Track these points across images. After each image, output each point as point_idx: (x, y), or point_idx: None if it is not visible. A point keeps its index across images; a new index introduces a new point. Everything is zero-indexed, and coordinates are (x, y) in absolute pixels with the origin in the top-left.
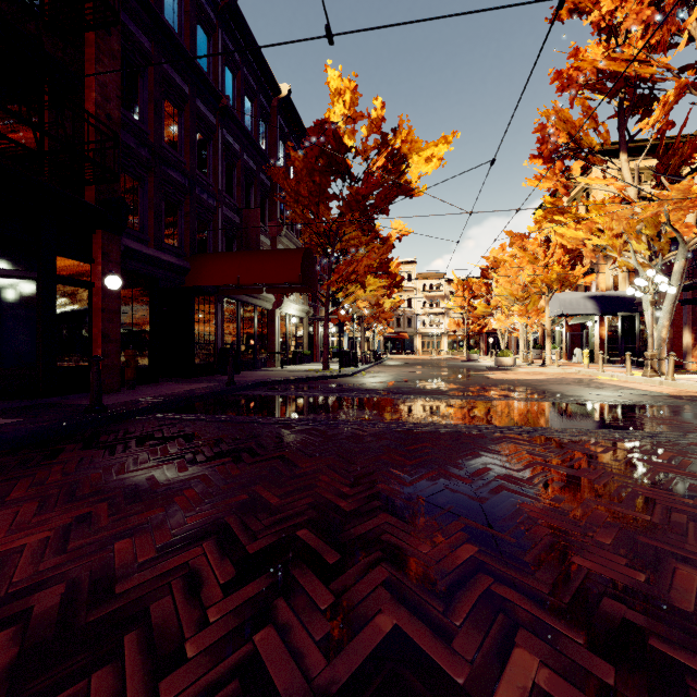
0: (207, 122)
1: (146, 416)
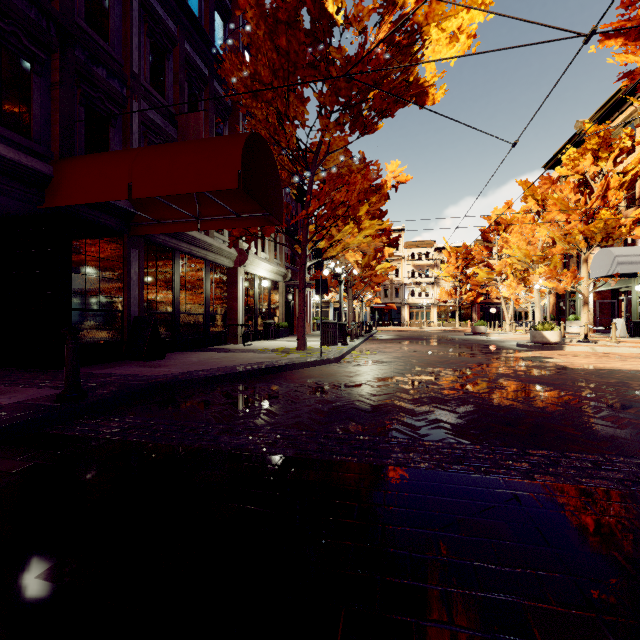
0: None
1: None
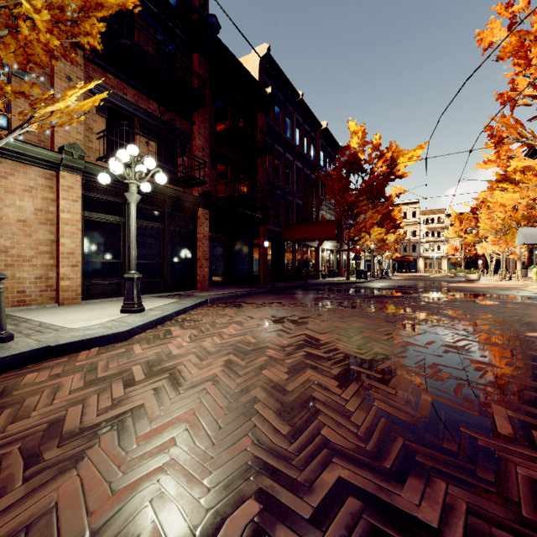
0: (289, 161)
1: (286, 291)
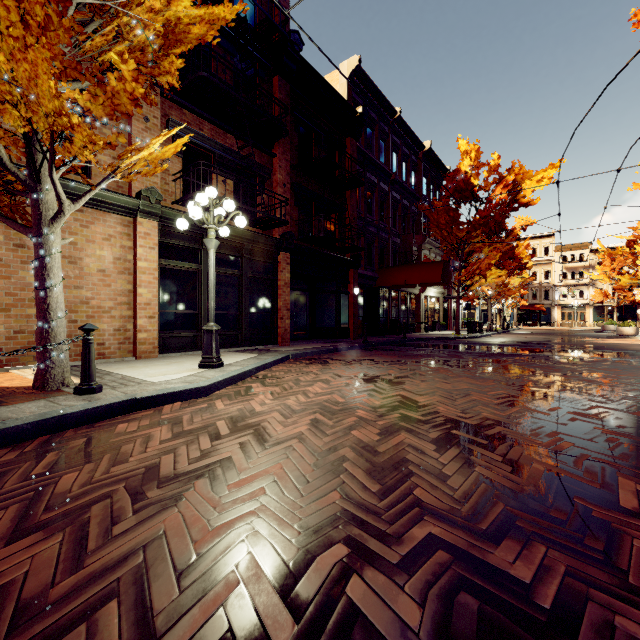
0: (384, 192)
1: (381, 346)
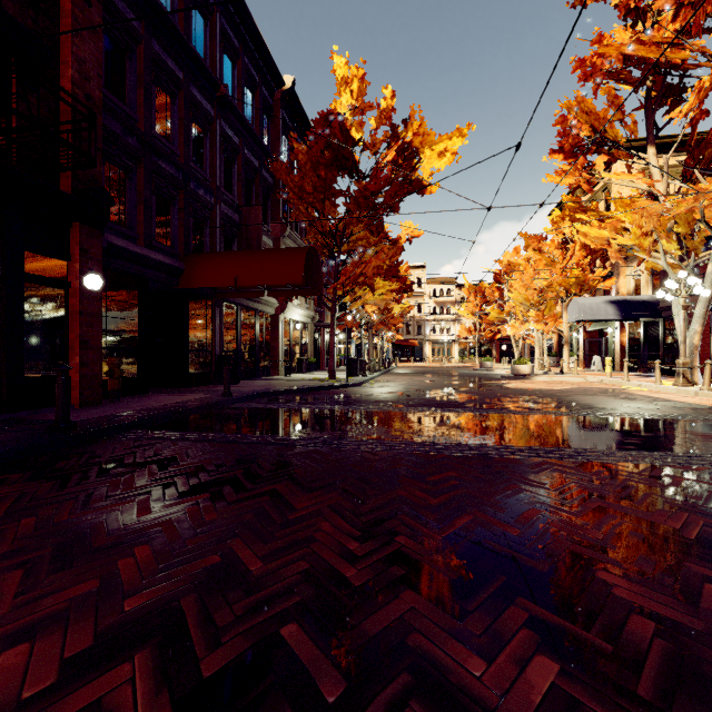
0: (203, 112)
1: (123, 434)
